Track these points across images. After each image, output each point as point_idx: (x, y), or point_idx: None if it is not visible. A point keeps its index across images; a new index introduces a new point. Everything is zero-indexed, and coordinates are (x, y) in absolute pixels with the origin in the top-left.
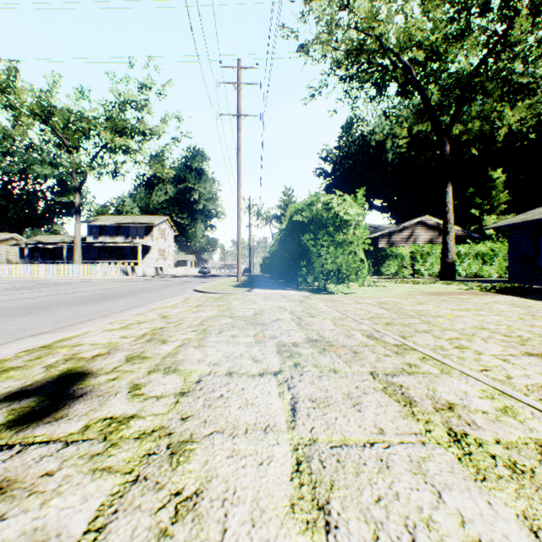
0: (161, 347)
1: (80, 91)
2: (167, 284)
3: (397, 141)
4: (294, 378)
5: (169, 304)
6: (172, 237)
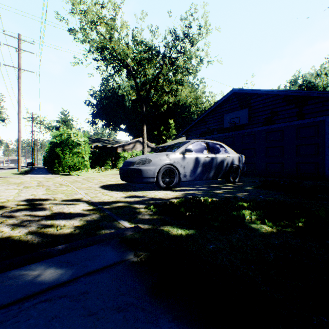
0: None
1: None
2: None
3: (131, 96)
4: (24, 189)
5: None
6: None
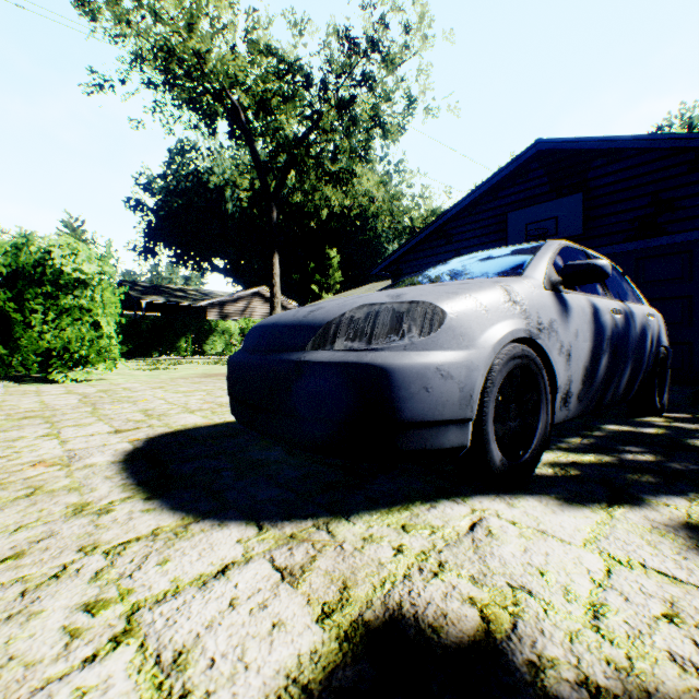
0: None
1: None
2: None
3: (239, 191)
4: None
5: None
6: None
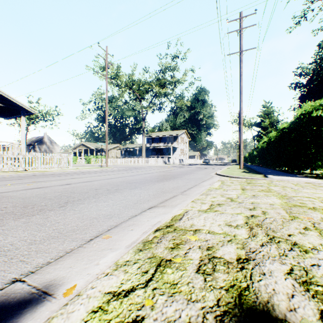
0: (319, 263)
1: (144, 69)
2: (192, 169)
3: None
4: None
5: (215, 185)
6: (187, 142)
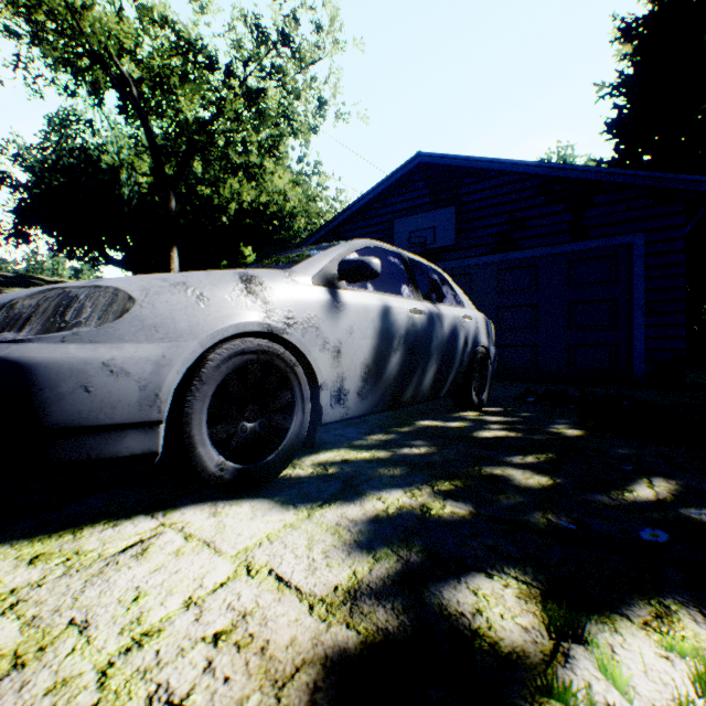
0: None
1: None
2: None
3: (138, 175)
4: None
5: None
6: None
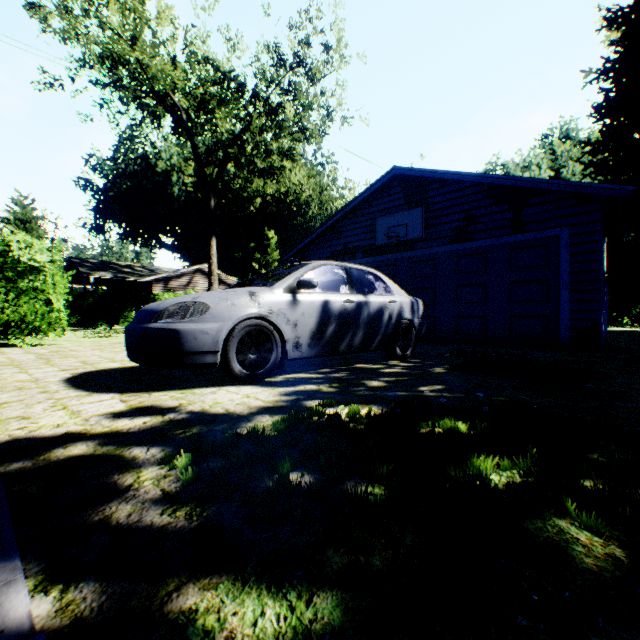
0: None
1: None
2: None
3: (184, 176)
4: None
5: None
6: None
